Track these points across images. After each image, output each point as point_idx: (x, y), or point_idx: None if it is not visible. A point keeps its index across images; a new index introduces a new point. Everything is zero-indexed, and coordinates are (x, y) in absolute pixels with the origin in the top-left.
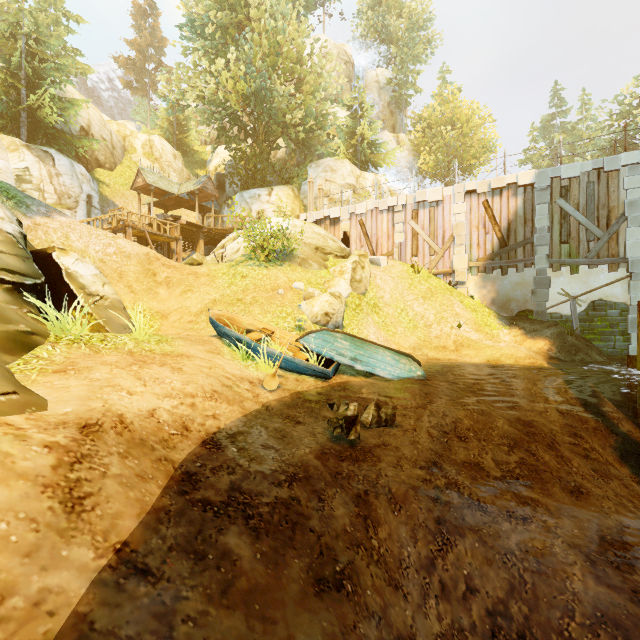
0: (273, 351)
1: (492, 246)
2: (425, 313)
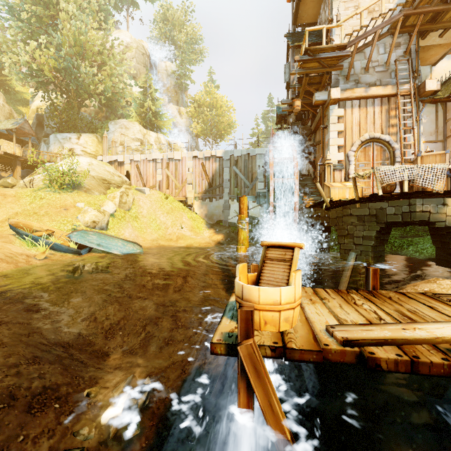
0: (48, 241)
1: (205, 186)
2: (166, 221)
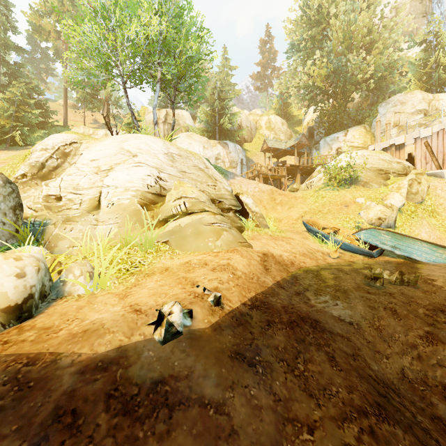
0: (337, 239)
1: None
2: None
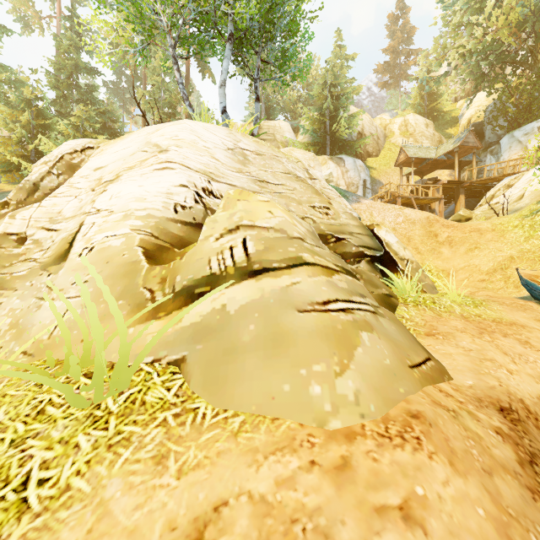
0: None
1: None
2: None
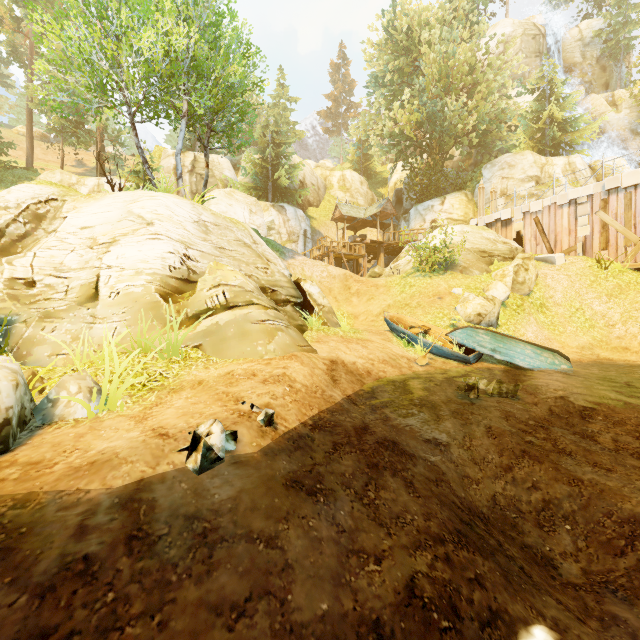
0: (426, 341)
1: None
2: (607, 312)
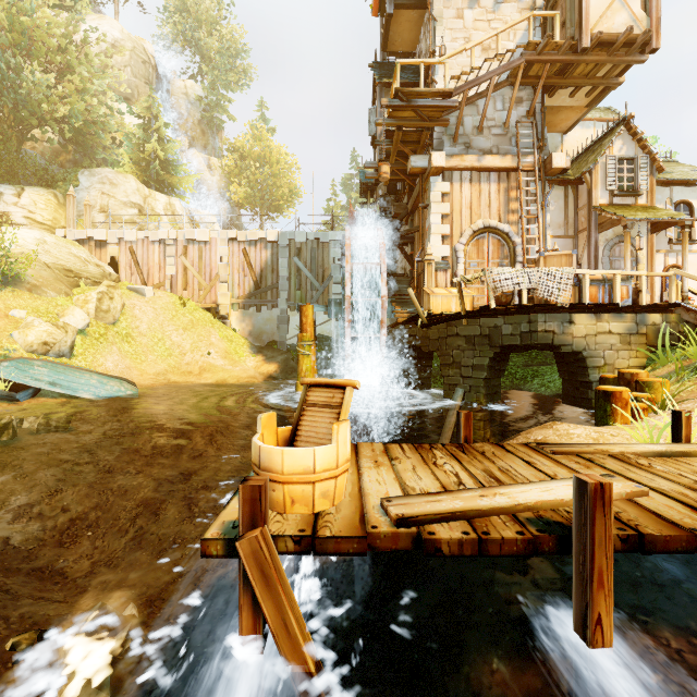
0: None
1: (250, 287)
2: (183, 343)
